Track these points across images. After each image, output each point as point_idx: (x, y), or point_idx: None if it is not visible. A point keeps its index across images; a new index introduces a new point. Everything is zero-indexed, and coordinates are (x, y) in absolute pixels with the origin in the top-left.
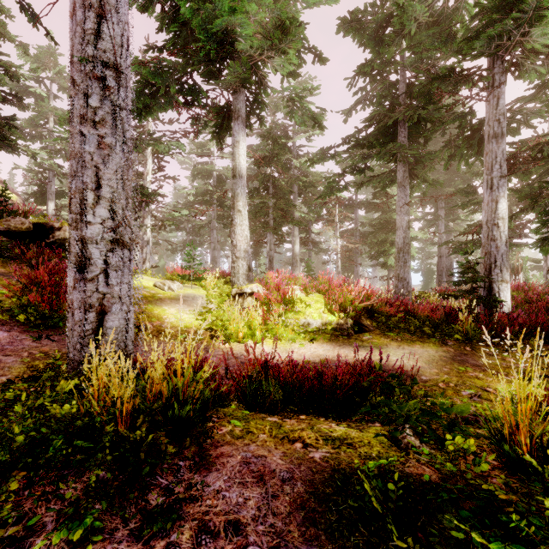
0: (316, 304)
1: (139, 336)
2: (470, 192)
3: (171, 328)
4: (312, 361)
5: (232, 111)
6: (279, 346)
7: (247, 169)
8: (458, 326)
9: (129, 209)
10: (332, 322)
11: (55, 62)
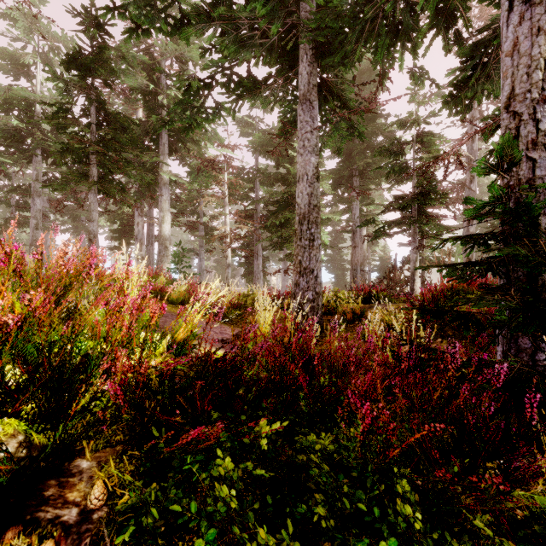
0: None
1: None
2: (396, 153)
3: None
4: None
5: None
6: None
7: None
8: None
9: None
10: None
11: None
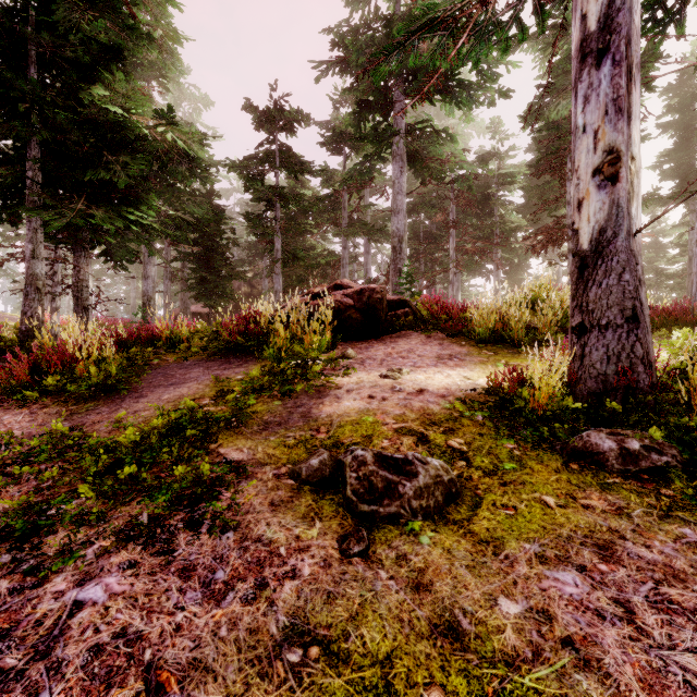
0: None
1: None
2: None
3: None
4: None
5: None
6: None
7: None
8: None
9: None
10: None
11: None
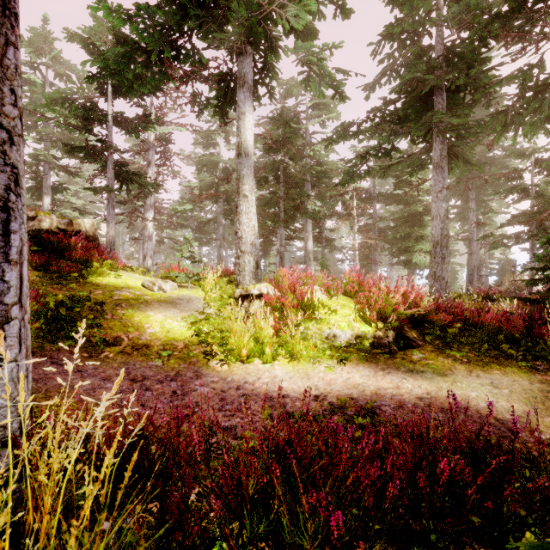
0: (343, 309)
1: (104, 355)
2: (514, 177)
3: (153, 341)
4: (348, 396)
5: (237, 77)
6: (297, 368)
7: (256, 163)
8: (549, 342)
9: (6, 127)
10: (367, 334)
11: (50, 46)
